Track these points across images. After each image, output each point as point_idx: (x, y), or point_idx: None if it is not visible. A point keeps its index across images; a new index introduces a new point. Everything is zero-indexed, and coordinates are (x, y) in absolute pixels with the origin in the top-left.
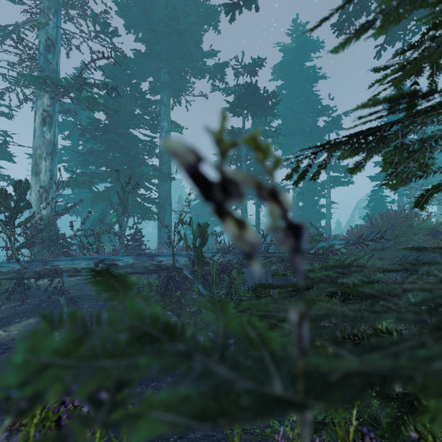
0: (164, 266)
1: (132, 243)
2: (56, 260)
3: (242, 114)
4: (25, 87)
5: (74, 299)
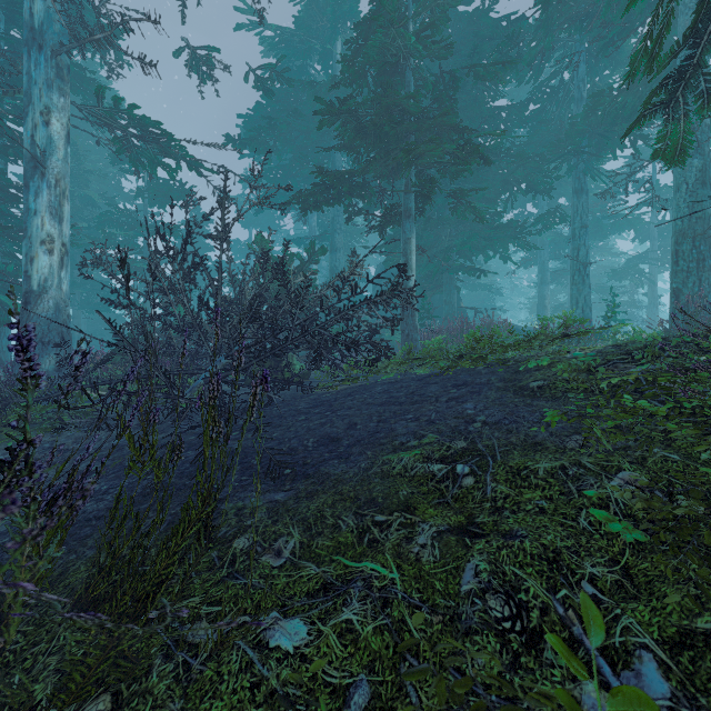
0: None
1: None
2: None
3: (149, 197)
4: None
5: None
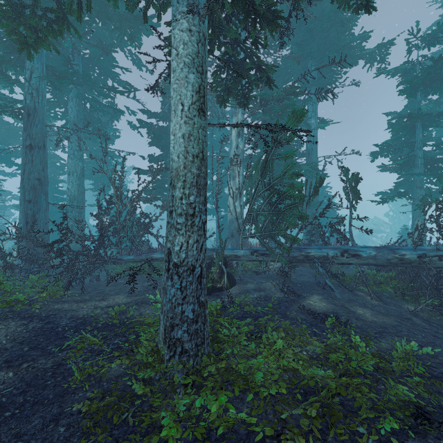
0: (407, 260)
1: (314, 238)
2: (306, 247)
3: (417, 93)
4: (209, 110)
5: (313, 284)
